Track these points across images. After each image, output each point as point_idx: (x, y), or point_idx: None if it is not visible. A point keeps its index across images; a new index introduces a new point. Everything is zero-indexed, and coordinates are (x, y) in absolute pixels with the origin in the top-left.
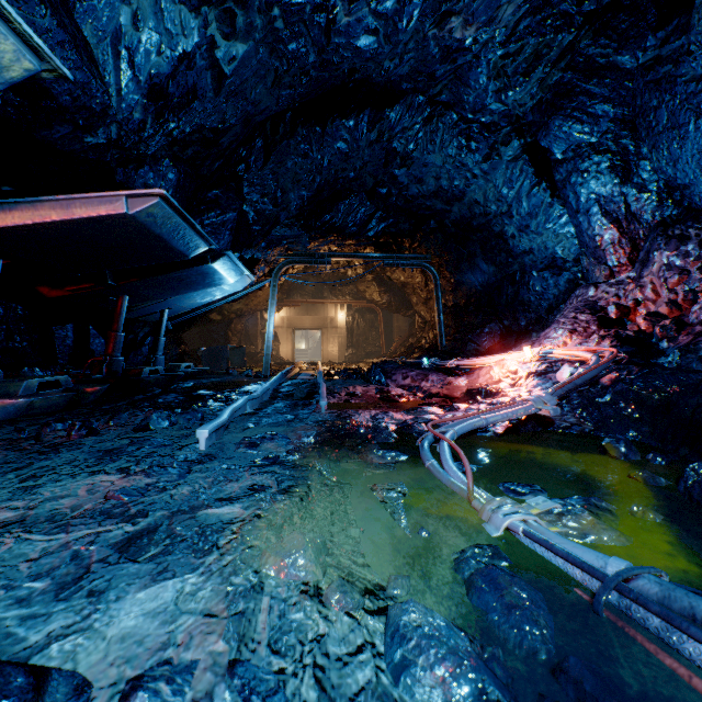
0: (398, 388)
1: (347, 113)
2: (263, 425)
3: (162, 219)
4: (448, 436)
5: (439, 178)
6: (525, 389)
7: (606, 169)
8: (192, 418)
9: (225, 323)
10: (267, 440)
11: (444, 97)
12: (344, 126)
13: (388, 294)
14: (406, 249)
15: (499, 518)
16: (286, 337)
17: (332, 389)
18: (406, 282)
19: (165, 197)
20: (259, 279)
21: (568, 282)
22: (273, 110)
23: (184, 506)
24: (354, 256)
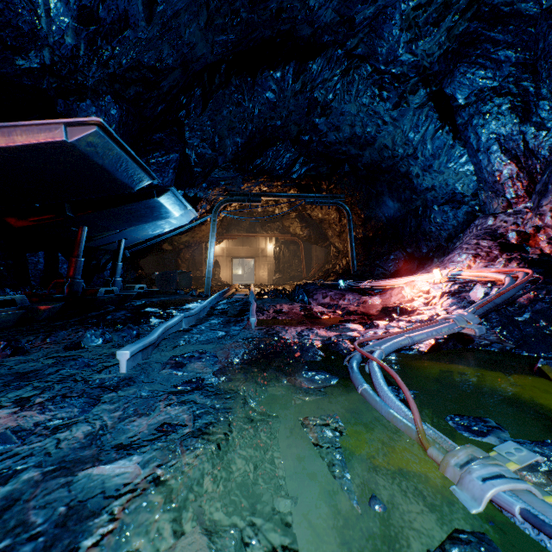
0: (319, 306)
1: (274, 65)
2: (194, 342)
3: (103, 150)
4: (376, 355)
5: (353, 125)
6: (441, 308)
7: (506, 110)
8: (126, 335)
9: (175, 252)
10: (194, 359)
11: (360, 50)
12: (272, 77)
13: (308, 229)
14: (324, 190)
15: (476, 483)
16: (226, 264)
17: (262, 307)
18: (323, 218)
19: (102, 127)
20: (202, 215)
21: (466, 214)
22: (209, 59)
23: (67, 460)
24: (281, 195)
